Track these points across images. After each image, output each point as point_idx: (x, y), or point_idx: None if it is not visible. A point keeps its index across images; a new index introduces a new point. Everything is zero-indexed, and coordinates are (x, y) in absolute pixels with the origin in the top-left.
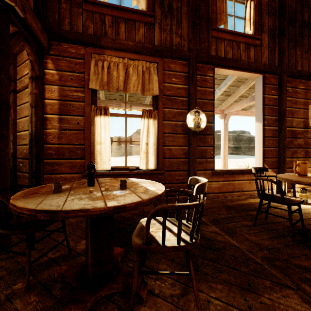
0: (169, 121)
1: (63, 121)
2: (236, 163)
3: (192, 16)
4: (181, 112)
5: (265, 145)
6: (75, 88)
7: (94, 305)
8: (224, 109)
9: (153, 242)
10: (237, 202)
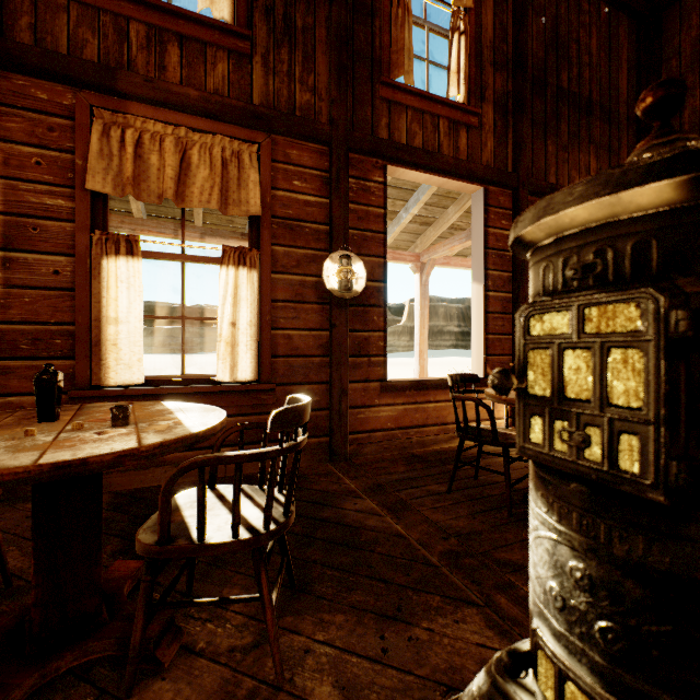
0: (286, 275)
1: (16, 265)
2: (462, 366)
3: (338, 50)
4: (313, 256)
5: (489, 329)
6: (47, 186)
7: (38, 696)
8: (421, 252)
9: (181, 538)
10: (434, 448)
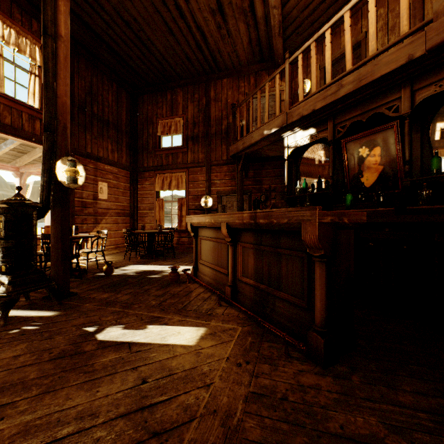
0: None
1: None
2: None
3: None
4: None
5: None
6: None
7: None
8: (21, 166)
9: None
10: None
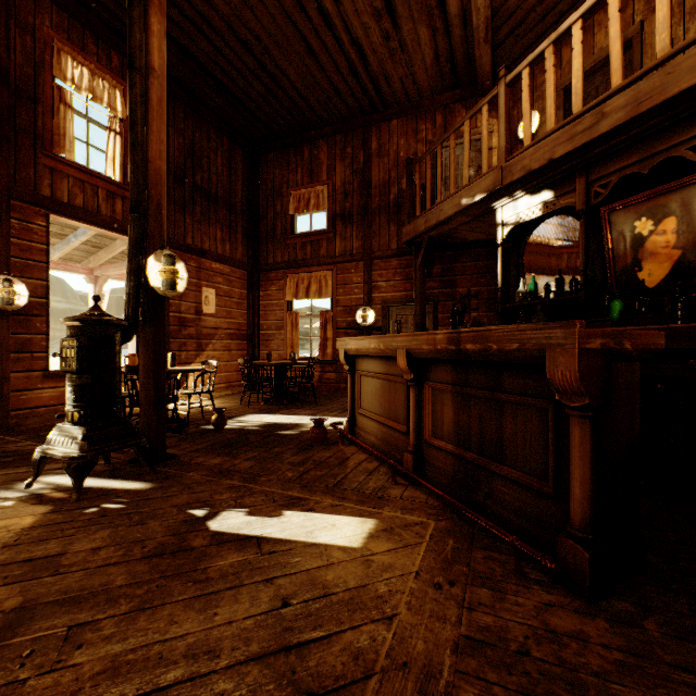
0: None
1: None
2: None
3: None
4: None
5: None
6: None
7: None
8: (95, 267)
9: None
10: None
